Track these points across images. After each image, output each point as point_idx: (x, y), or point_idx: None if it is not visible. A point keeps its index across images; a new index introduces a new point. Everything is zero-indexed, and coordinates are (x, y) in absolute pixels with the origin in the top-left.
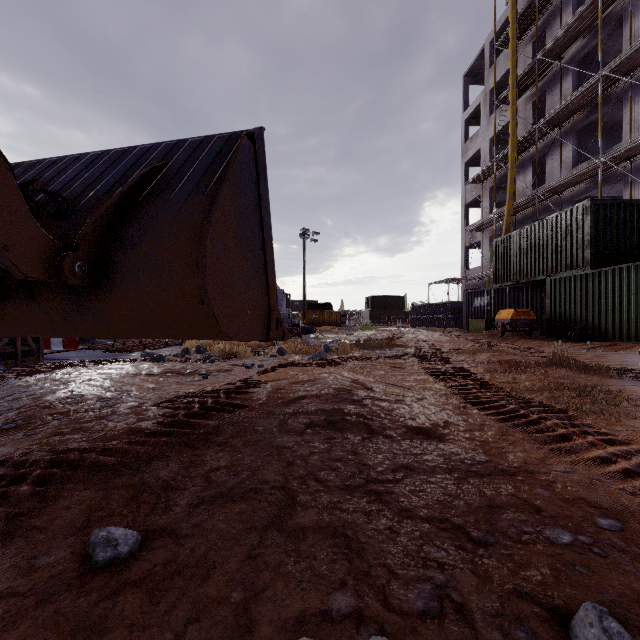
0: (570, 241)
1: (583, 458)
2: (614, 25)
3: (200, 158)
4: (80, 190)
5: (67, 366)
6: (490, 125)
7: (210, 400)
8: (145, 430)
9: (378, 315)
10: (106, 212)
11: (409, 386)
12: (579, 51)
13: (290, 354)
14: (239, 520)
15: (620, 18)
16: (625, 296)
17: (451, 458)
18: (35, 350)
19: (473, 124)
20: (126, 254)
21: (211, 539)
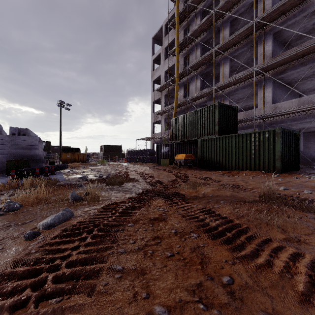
0: (209, 121)
1: None
2: (216, 31)
3: None
4: None
5: None
6: (165, 64)
7: None
8: None
9: (108, 155)
10: None
11: None
12: (203, 39)
13: (26, 207)
14: None
15: (219, 28)
16: (234, 149)
17: None
18: None
19: (156, 63)
20: None
21: None
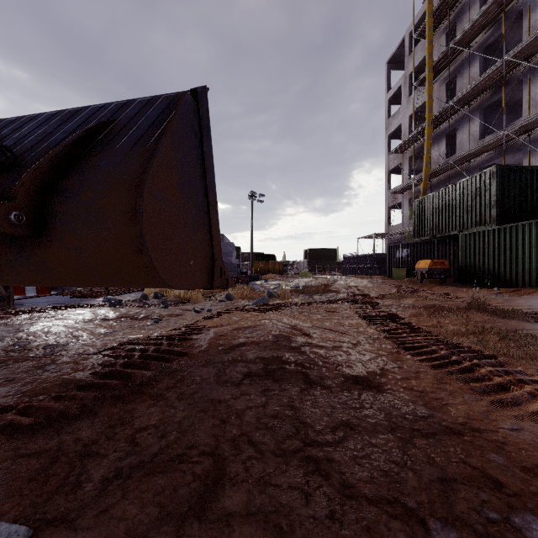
0: (479, 201)
1: (527, 412)
2: (515, 18)
3: (146, 115)
4: (31, 145)
5: (26, 312)
6: (409, 104)
7: (151, 348)
8: (78, 382)
9: (315, 265)
10: (47, 163)
11: (344, 330)
12: (485, 40)
13: (237, 299)
14: (155, 503)
15: (520, 12)
16: (527, 248)
17: (392, 413)
18: (6, 296)
19: (395, 103)
20: (65, 204)
21: (116, 535)
